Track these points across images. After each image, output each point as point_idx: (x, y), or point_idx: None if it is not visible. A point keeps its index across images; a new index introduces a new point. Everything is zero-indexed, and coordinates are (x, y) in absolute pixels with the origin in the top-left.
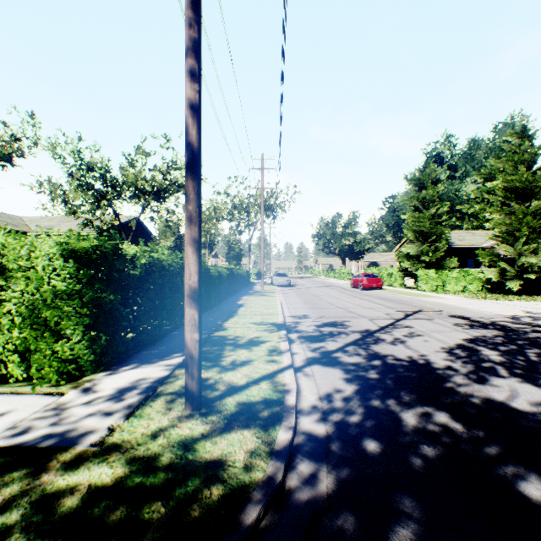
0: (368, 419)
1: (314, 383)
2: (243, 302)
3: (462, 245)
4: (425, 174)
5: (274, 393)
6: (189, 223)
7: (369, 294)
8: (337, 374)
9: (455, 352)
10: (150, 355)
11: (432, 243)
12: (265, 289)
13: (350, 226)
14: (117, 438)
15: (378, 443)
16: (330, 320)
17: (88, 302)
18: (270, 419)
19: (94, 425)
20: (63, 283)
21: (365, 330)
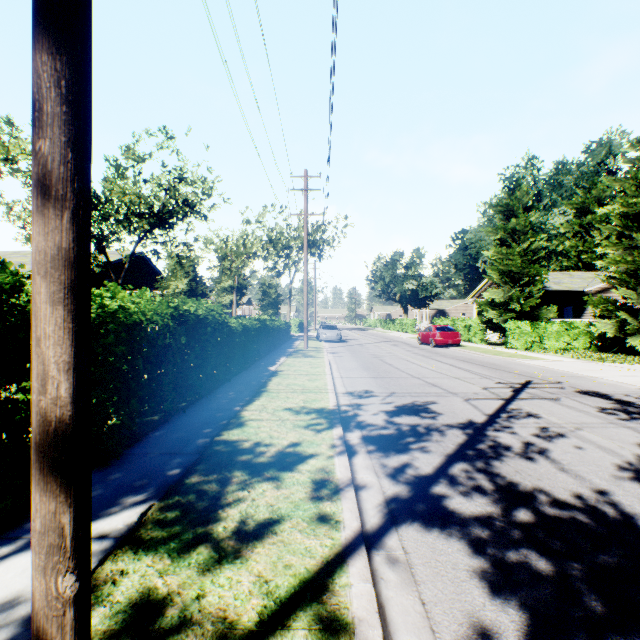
0: None
1: (419, 600)
2: (277, 367)
3: (560, 290)
4: (515, 198)
5: None
6: (40, 199)
7: (446, 354)
8: (460, 558)
9: None
10: None
11: (523, 287)
12: (309, 346)
13: (413, 266)
14: None
15: None
16: (406, 401)
17: None
18: None
19: None
20: None
21: (467, 422)
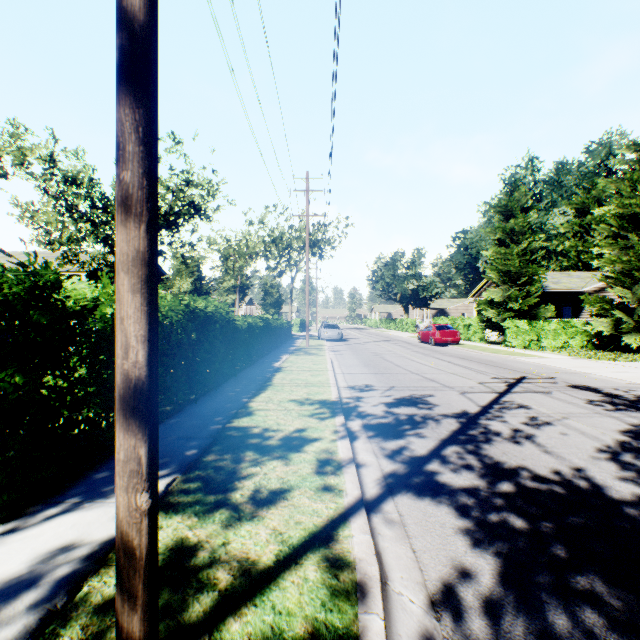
0: None
1: (410, 549)
2: (281, 364)
3: (558, 289)
4: (513, 199)
5: (334, 601)
6: (124, 215)
7: (445, 352)
8: (447, 519)
9: (626, 460)
10: (111, 474)
11: (522, 287)
12: (311, 345)
13: (414, 266)
14: None
15: None
16: (404, 394)
17: None
18: None
19: None
20: None
21: (461, 412)
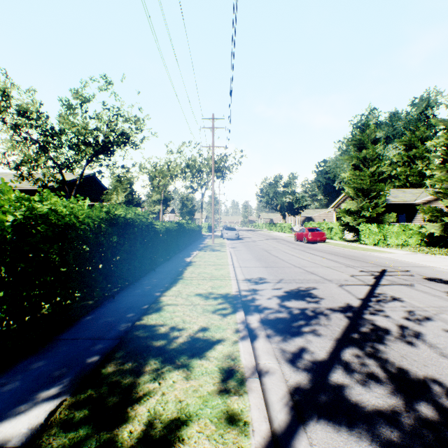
0: None
1: None
2: (192, 259)
3: (397, 201)
4: (365, 135)
5: None
6: None
7: (316, 248)
8: None
9: None
10: None
11: (371, 200)
12: (216, 243)
13: (290, 185)
14: None
15: None
16: (292, 287)
17: None
18: None
19: None
20: None
21: (346, 306)
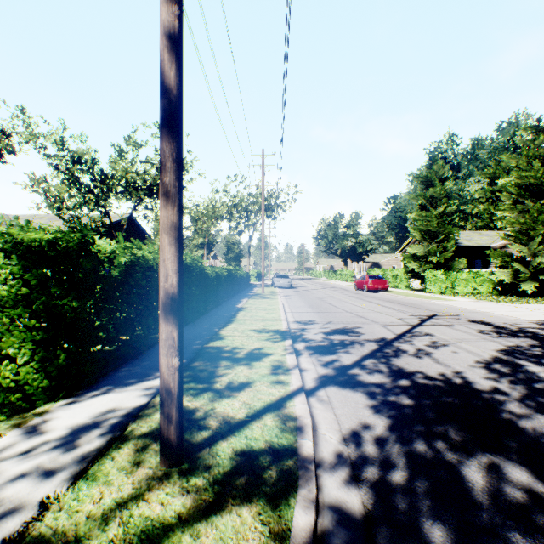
0: (417, 478)
1: (333, 414)
2: (242, 305)
3: (470, 245)
4: (432, 171)
5: (283, 434)
6: (165, 202)
7: (376, 296)
8: (360, 399)
9: (494, 367)
10: (128, 373)
11: (440, 243)
12: (266, 291)
13: (352, 226)
14: (46, 525)
15: (444, 529)
16: (339, 327)
17: (36, 311)
18: (279, 484)
19: (20, 497)
20: (4, 287)
21: (381, 338)
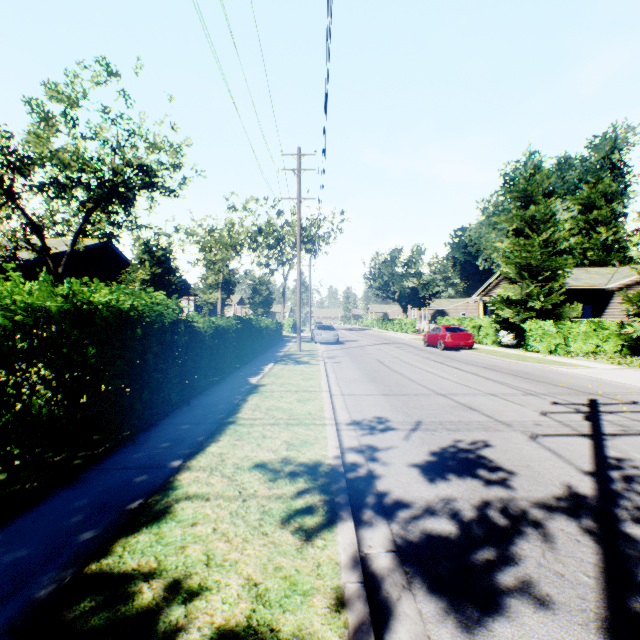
0: None
1: None
2: (260, 379)
3: (580, 286)
4: (533, 183)
5: None
6: None
7: (461, 358)
8: None
9: None
10: None
11: (543, 283)
12: (303, 349)
13: (413, 263)
14: None
15: None
16: (443, 442)
17: None
18: None
19: None
20: None
21: (569, 494)
